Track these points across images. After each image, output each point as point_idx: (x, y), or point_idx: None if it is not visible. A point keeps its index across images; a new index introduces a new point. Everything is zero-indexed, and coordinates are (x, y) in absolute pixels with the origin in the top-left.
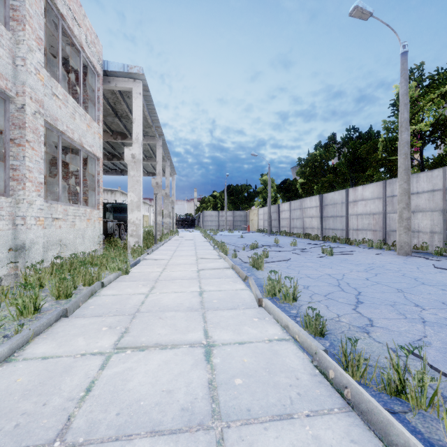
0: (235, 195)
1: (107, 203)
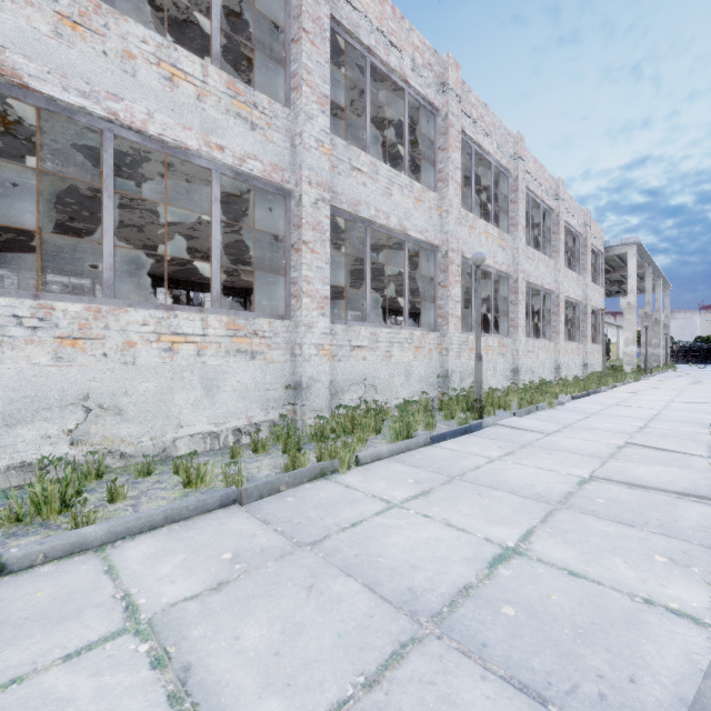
0: None
1: None
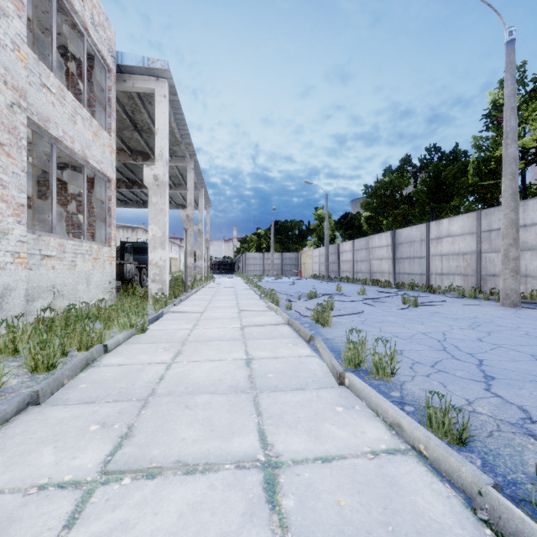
0: (283, 233)
1: (126, 242)
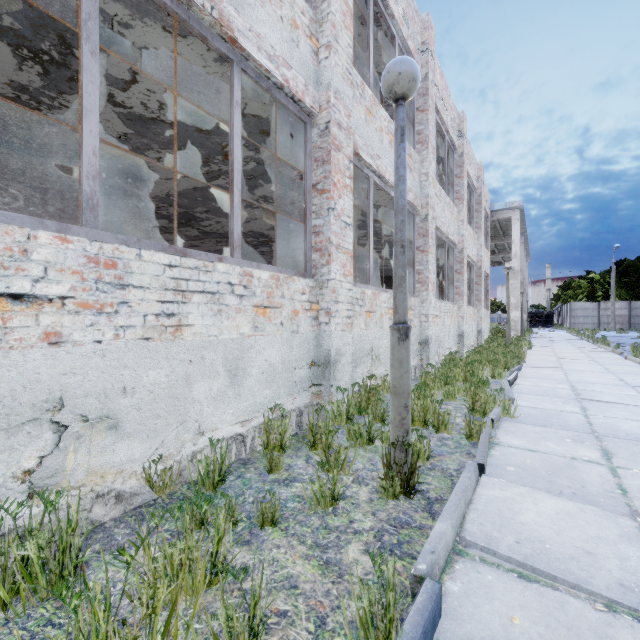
0: (632, 275)
1: None
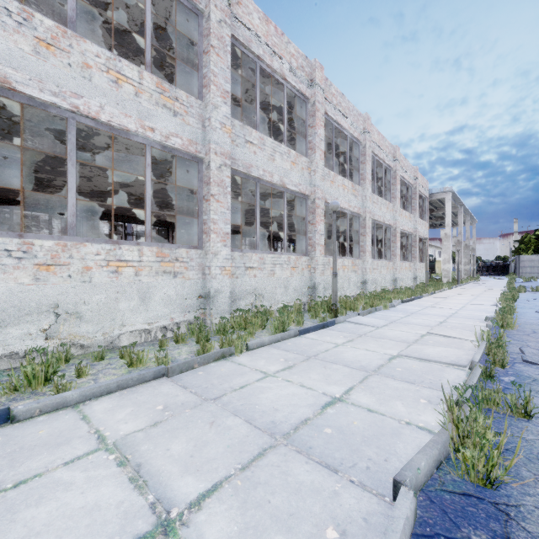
0: None
1: None
